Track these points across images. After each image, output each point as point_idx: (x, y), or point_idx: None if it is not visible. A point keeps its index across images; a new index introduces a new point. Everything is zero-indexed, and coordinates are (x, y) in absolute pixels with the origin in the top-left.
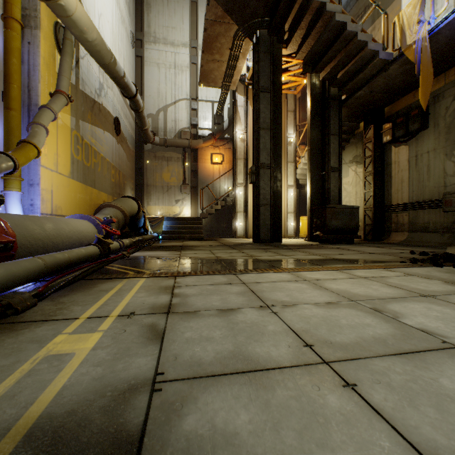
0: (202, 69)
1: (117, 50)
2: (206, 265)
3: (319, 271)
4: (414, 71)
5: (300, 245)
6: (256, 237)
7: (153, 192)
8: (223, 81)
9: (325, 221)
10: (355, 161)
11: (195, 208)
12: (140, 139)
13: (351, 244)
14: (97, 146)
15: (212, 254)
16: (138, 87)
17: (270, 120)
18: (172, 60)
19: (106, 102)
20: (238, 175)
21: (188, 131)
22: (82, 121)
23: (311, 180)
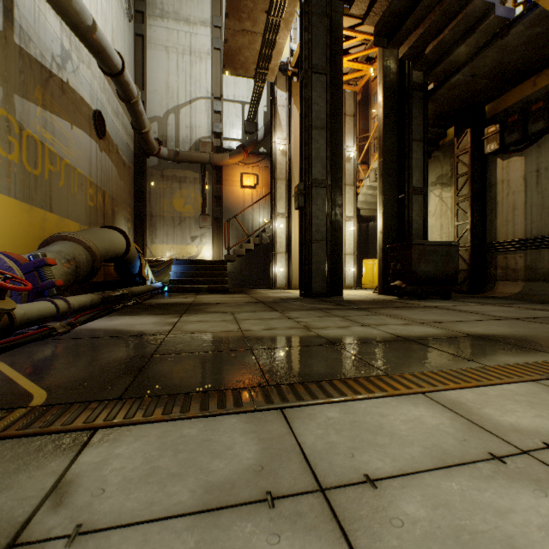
0: (227, 46)
1: (100, 12)
2: (212, 361)
3: (498, 389)
4: (543, 39)
5: (374, 302)
6: (305, 288)
7: (159, 225)
8: (257, 67)
9: (410, 265)
10: (440, 183)
11: (218, 248)
12: (141, 151)
13: (448, 300)
14: (57, 146)
15: (234, 322)
16: (139, 78)
17: (326, 115)
18: (186, 43)
19: (76, 82)
20: (278, 201)
21: (208, 141)
22: (20, 97)
23: (384, 206)
